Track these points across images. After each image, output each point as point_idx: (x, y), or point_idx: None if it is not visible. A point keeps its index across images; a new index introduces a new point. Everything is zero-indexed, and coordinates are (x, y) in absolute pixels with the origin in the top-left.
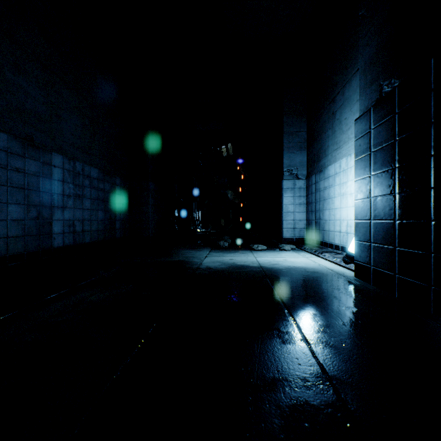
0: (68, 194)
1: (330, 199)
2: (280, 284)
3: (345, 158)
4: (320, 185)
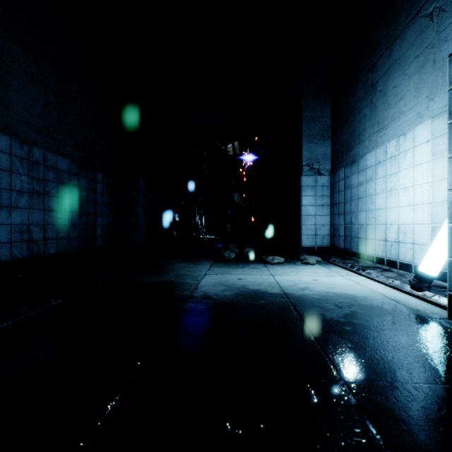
0: (19, 190)
1: (368, 197)
2: (333, 341)
3: (395, 139)
4: (352, 180)
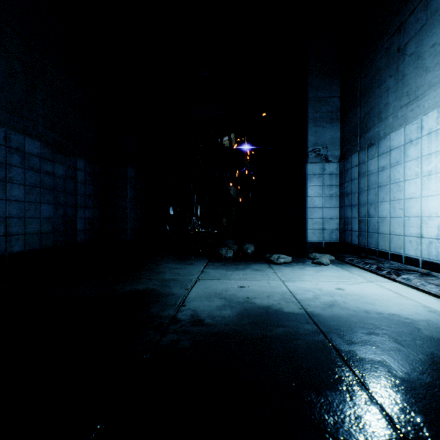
0: None
1: (393, 184)
2: None
3: (436, 110)
4: (370, 165)
